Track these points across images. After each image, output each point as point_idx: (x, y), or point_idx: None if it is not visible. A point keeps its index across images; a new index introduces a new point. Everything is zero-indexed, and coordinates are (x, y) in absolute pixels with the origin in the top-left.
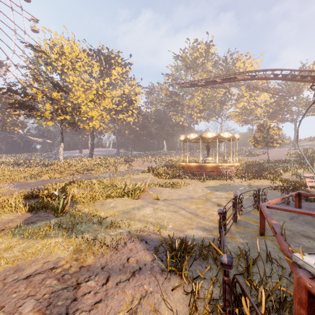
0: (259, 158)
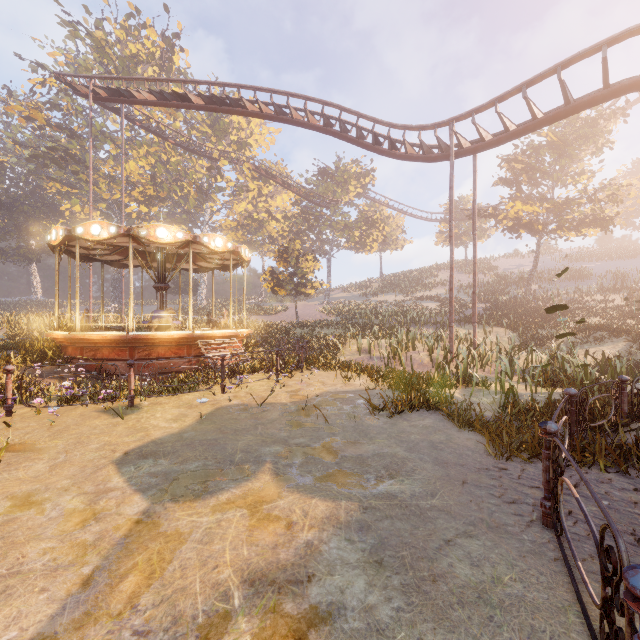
0: (278, 319)
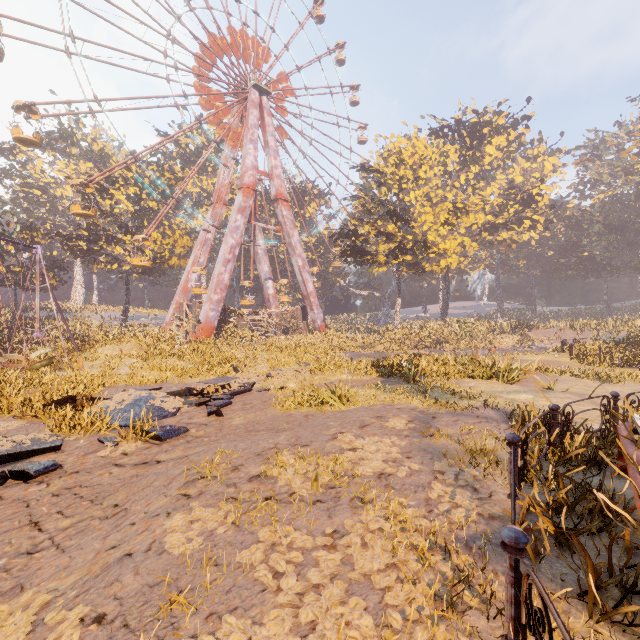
0: None
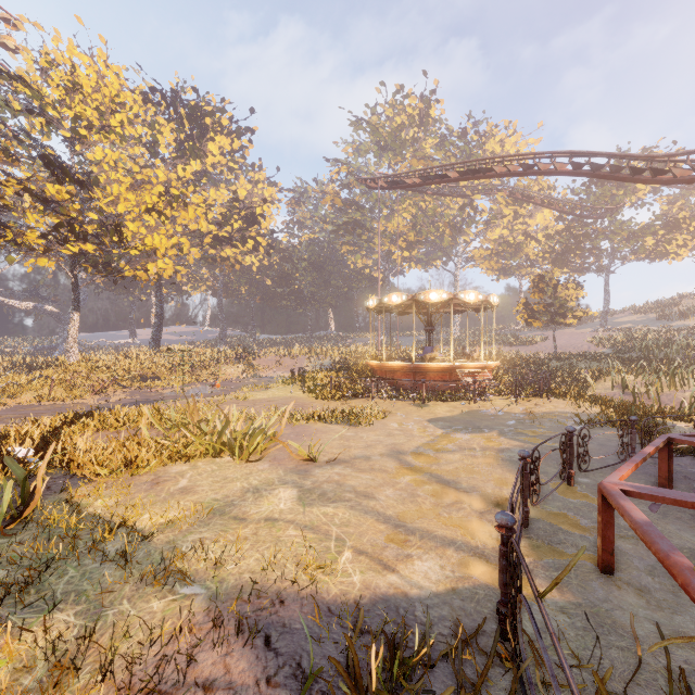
0: (535, 350)
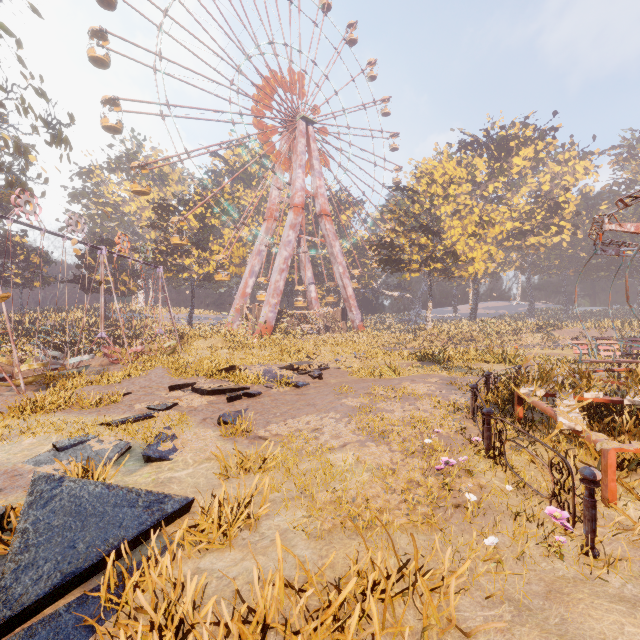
0: None
